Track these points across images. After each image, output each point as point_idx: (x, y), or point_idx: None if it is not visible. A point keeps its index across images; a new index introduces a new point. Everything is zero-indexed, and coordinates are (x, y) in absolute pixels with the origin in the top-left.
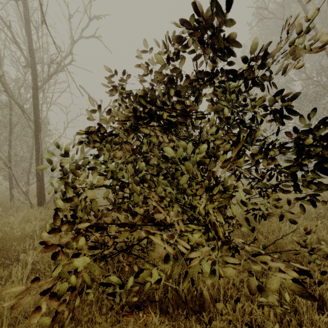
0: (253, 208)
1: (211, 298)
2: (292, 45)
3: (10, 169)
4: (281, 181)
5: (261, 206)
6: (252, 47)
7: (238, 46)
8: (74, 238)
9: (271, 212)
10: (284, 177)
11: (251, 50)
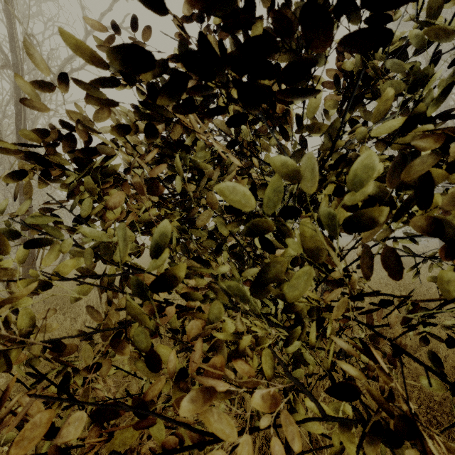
0: (428, 322)
1: None
2: None
3: None
4: None
5: None
6: None
7: None
8: None
9: None
10: None
11: None
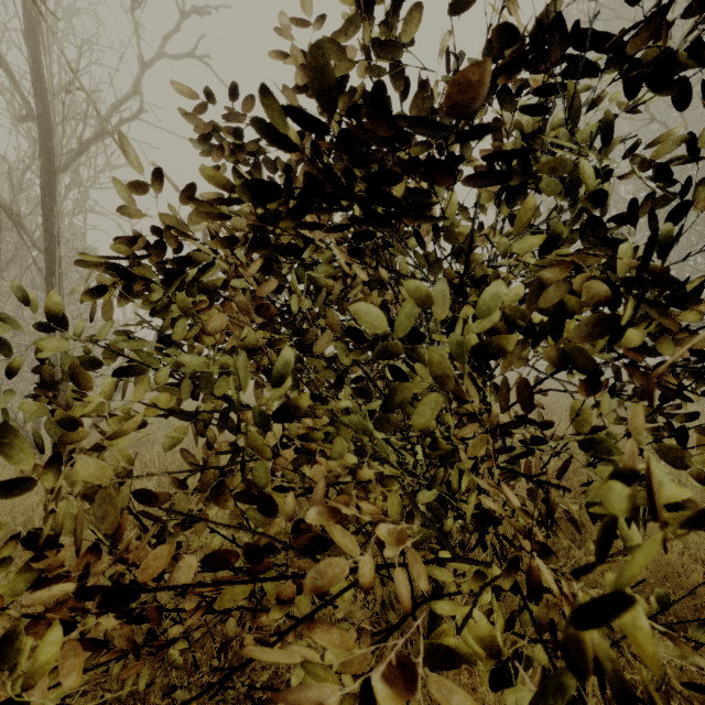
0: None
1: None
2: None
3: None
4: None
5: None
6: None
7: None
8: (32, 621)
9: (684, 500)
10: None
11: None
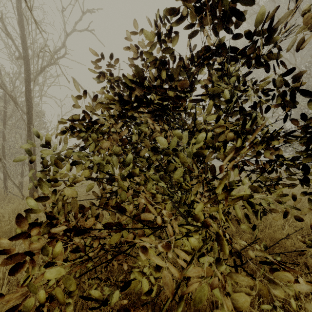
0: None
1: (207, 300)
2: (308, 15)
3: (0, 161)
4: (289, 174)
5: (262, 201)
6: (258, 20)
7: (250, 4)
8: (50, 242)
9: (274, 209)
10: (286, 169)
11: (257, 24)
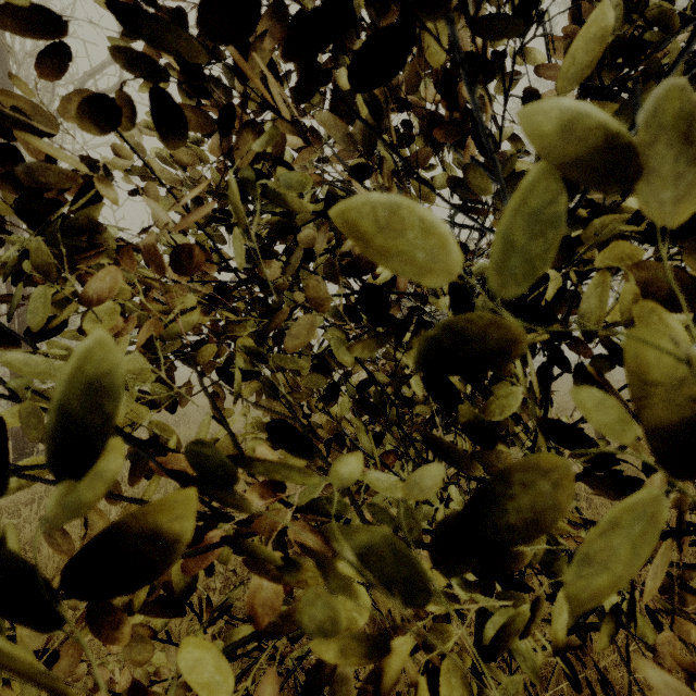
0: None
1: None
2: None
3: None
4: None
5: None
6: None
7: None
8: None
9: None
10: None
11: None
